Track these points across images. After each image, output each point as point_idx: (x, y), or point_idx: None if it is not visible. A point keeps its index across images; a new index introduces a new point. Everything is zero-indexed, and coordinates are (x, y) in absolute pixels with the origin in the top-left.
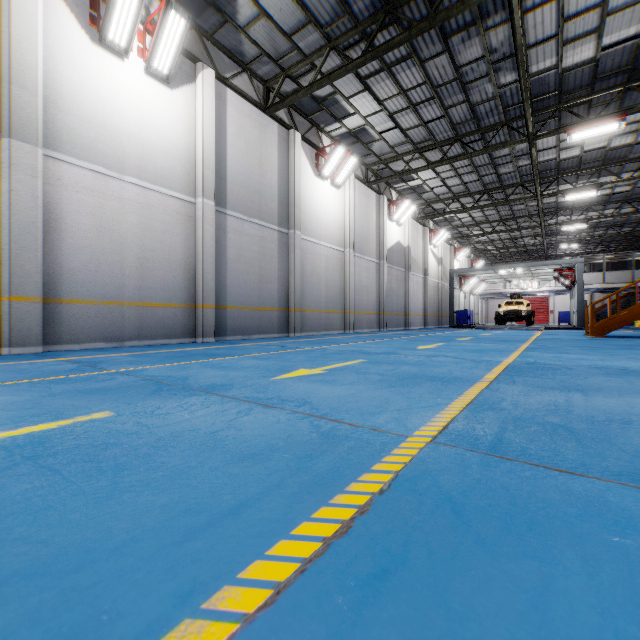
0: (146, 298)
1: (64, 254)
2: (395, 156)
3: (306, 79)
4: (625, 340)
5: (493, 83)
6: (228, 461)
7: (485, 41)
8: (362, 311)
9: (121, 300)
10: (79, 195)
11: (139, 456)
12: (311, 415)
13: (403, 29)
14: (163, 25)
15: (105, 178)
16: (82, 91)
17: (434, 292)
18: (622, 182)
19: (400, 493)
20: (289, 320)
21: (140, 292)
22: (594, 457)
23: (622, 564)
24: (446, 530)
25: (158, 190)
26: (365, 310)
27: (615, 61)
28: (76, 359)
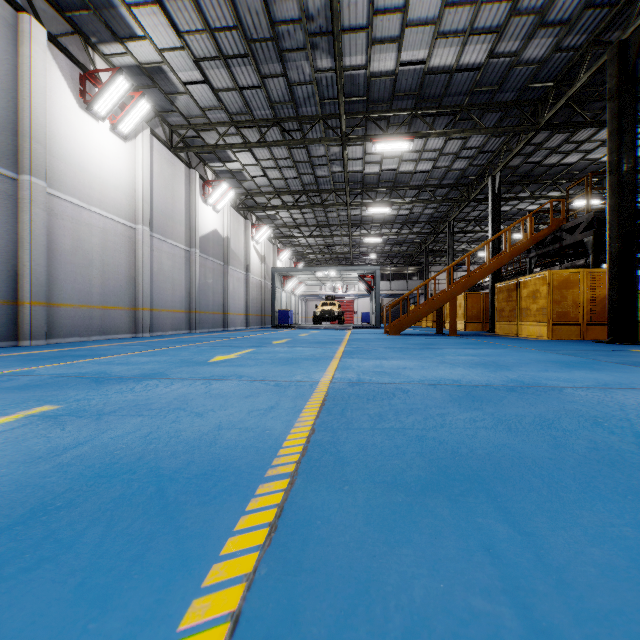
0: None
1: None
2: (207, 123)
3: None
4: (416, 338)
5: (310, 62)
6: None
7: None
8: (165, 308)
9: None
10: None
11: None
12: None
13: None
14: None
15: None
16: None
17: (257, 291)
18: (406, 204)
19: None
20: (20, 320)
21: None
22: None
23: None
24: None
25: None
26: (169, 307)
27: (409, 83)
28: None
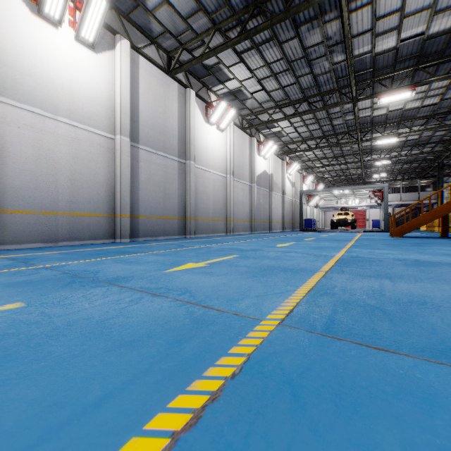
0: (76, 209)
1: (8, 175)
2: (262, 110)
3: (198, 52)
4: (416, 239)
5: (329, 61)
6: (108, 349)
7: (323, 31)
8: (239, 219)
9: (56, 211)
10: (21, 130)
11: (30, 346)
12: (188, 302)
13: (267, 19)
14: (89, 4)
15: (42, 118)
16: (23, 50)
17: (289, 206)
18: (413, 133)
19: (249, 376)
20: (186, 226)
21: (71, 205)
22: (403, 335)
23: (434, 447)
24: (284, 416)
25: (85, 128)
26: (241, 218)
27: (409, 50)
28: (15, 256)
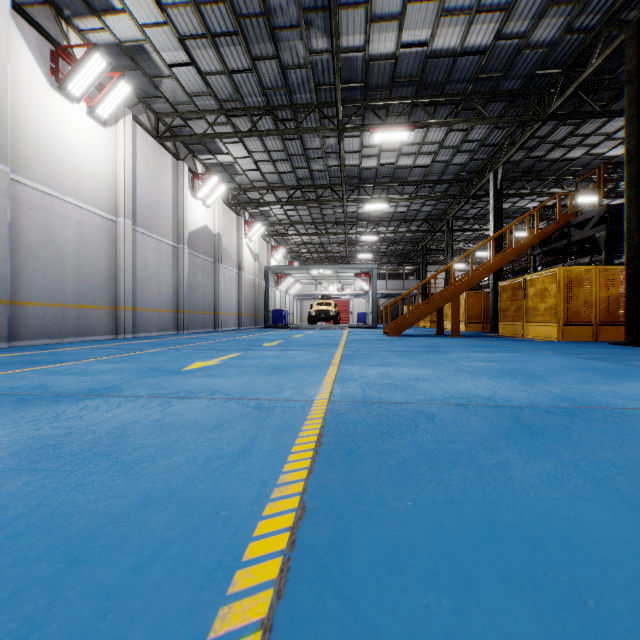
0: None
1: None
2: (196, 111)
3: None
4: (418, 339)
5: (305, 43)
6: None
7: None
8: (150, 308)
9: None
10: None
11: None
12: None
13: None
14: None
15: None
16: None
17: (250, 290)
18: (404, 200)
19: None
20: None
21: None
22: None
23: None
24: None
25: None
26: (155, 306)
27: (410, 67)
28: None
